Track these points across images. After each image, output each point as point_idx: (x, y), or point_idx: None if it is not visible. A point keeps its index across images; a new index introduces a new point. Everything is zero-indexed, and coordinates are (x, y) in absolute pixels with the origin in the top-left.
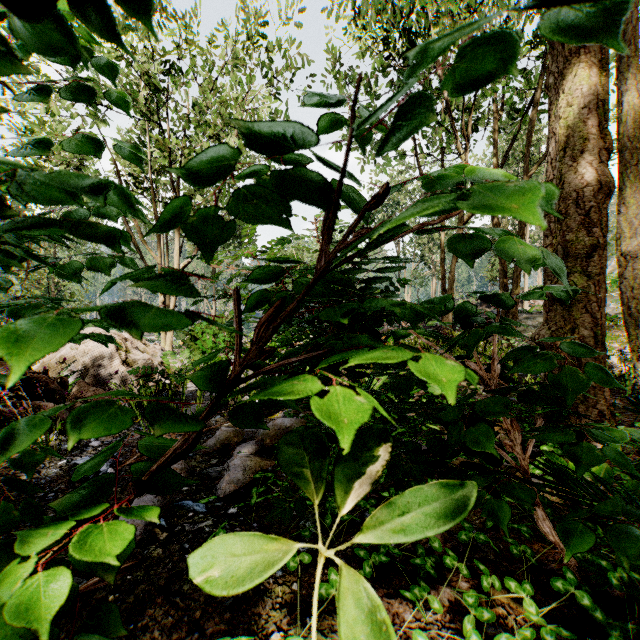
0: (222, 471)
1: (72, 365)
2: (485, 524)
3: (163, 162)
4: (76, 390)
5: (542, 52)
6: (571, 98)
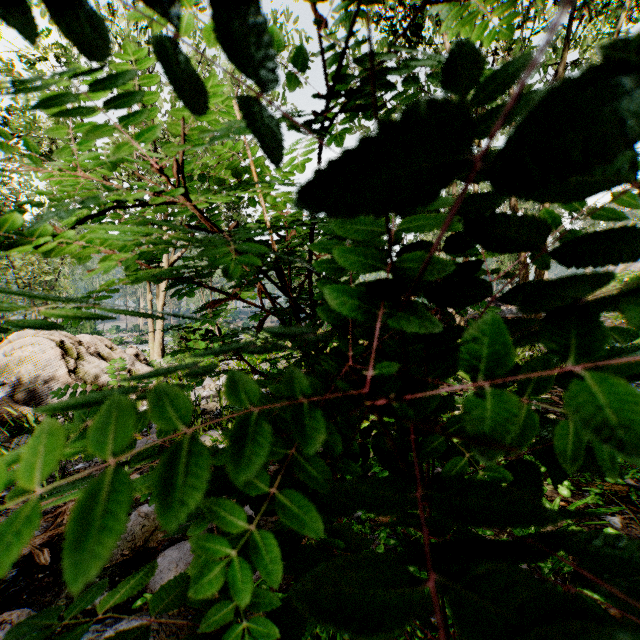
0: None
1: (5, 376)
2: None
3: (148, 145)
4: None
5: (572, 16)
6: None
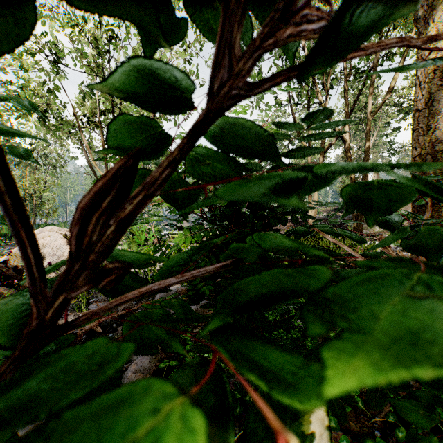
0: (132, 356)
1: None
2: (396, 434)
3: (109, 107)
4: None
5: None
6: (439, 27)
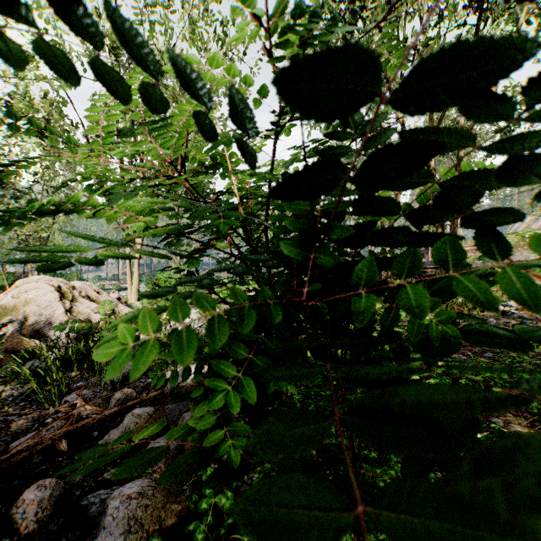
0: (101, 514)
1: (13, 314)
2: None
3: (127, 124)
4: (8, 342)
5: (480, 17)
6: None
